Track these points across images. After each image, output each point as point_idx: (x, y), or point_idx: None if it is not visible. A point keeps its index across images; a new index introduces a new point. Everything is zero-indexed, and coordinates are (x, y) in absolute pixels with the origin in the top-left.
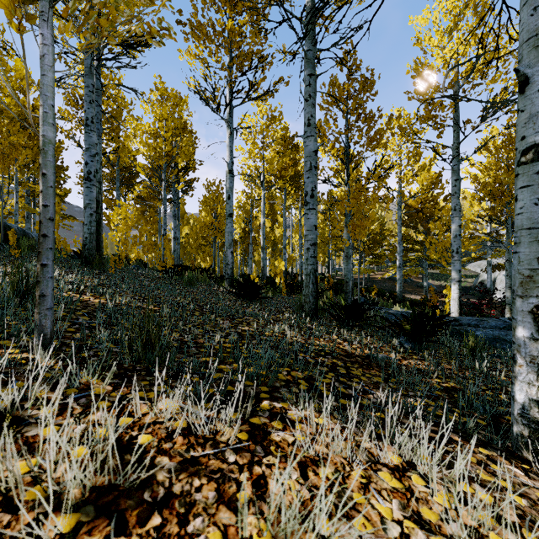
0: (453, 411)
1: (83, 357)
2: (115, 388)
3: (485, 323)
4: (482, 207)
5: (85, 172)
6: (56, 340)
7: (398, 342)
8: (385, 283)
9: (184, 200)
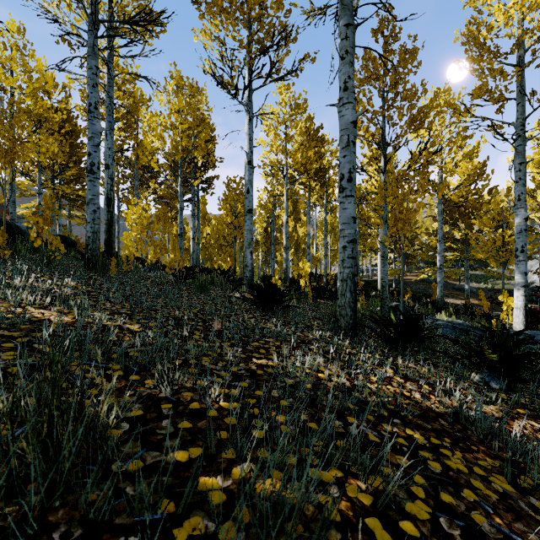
0: None
1: None
2: None
3: None
4: None
5: (88, 164)
6: None
7: (480, 378)
8: (417, 285)
9: (205, 200)
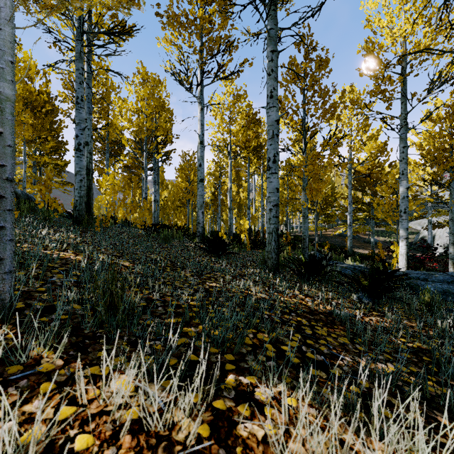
0: (427, 378)
1: (43, 322)
2: (67, 363)
3: (433, 277)
4: (427, 171)
5: (76, 143)
6: (21, 302)
7: (357, 297)
8: (335, 239)
9: (163, 169)
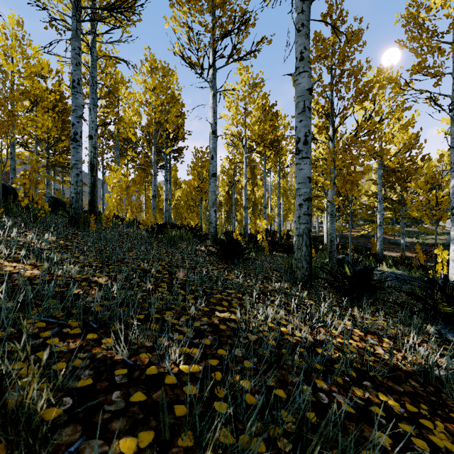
0: None
1: None
2: None
3: None
4: None
5: (72, 133)
6: None
7: (436, 330)
8: (357, 240)
9: (176, 168)
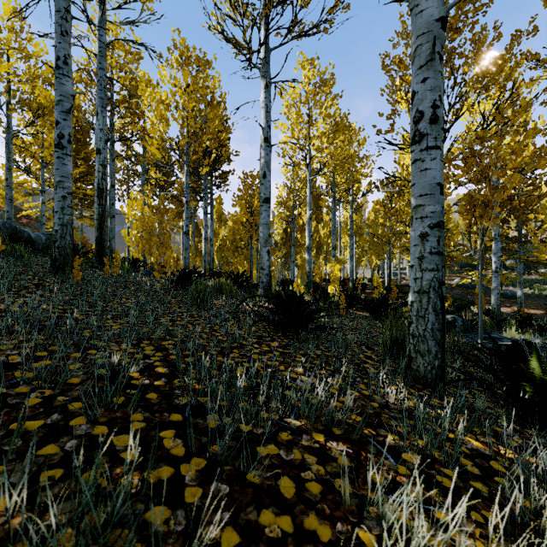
0: None
1: None
2: None
3: None
4: None
5: (55, 135)
6: None
7: None
8: (453, 290)
9: (221, 200)
